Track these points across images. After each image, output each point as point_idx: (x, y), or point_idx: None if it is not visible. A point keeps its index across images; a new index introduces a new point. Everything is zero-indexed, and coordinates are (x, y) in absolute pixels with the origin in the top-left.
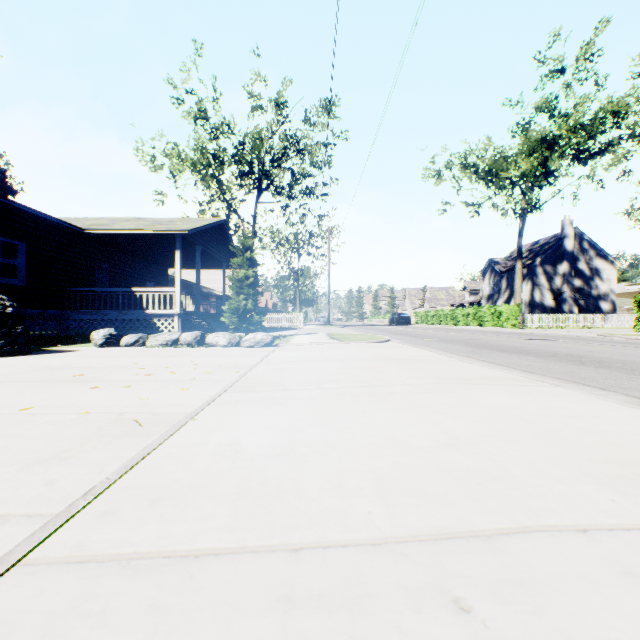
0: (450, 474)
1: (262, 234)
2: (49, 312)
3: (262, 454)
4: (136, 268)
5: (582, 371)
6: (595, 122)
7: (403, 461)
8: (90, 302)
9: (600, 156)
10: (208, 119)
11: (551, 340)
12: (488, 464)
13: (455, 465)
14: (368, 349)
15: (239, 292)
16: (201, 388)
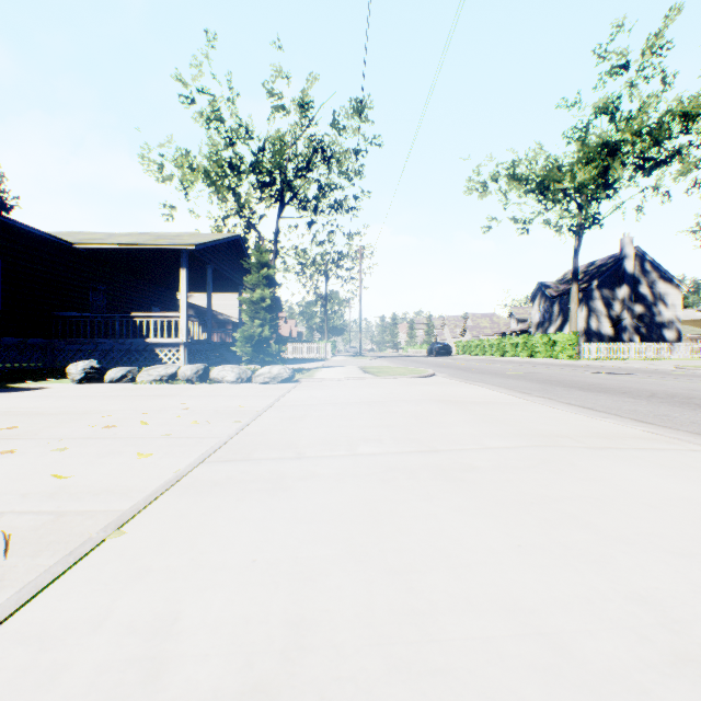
0: None
1: (285, 253)
2: (31, 341)
3: (210, 689)
4: (139, 291)
5: None
6: (663, 125)
7: None
8: (81, 329)
9: (667, 165)
10: (222, 121)
11: (627, 374)
12: None
13: None
14: (412, 386)
15: (254, 317)
16: (171, 453)
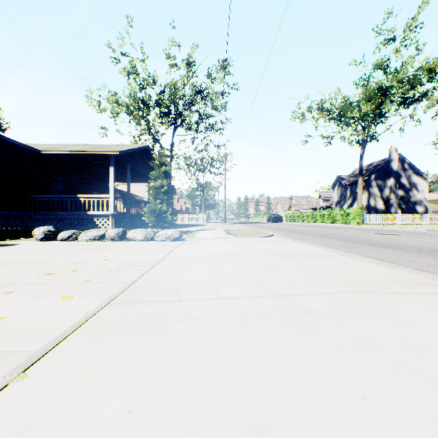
0: None
1: (177, 158)
2: (13, 213)
3: None
4: (84, 181)
5: None
6: (416, 76)
7: None
8: (46, 205)
9: (419, 102)
10: (137, 74)
11: (397, 234)
12: None
13: None
14: (259, 243)
15: (156, 197)
16: (87, 295)
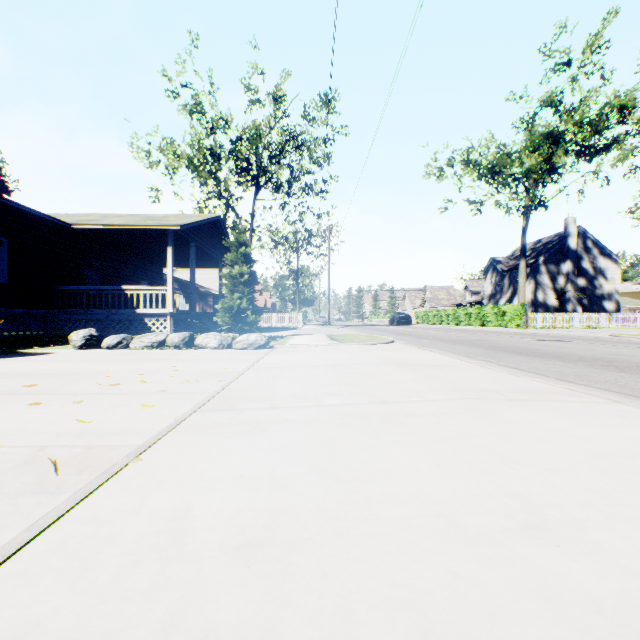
0: (572, 623)
1: (260, 232)
2: (34, 311)
3: (217, 544)
4: (129, 266)
5: (628, 380)
6: (602, 117)
7: (465, 572)
8: (78, 301)
9: (606, 152)
10: (204, 113)
11: (565, 341)
12: (634, 590)
13: (569, 590)
14: (372, 352)
15: (233, 290)
16: (169, 404)
